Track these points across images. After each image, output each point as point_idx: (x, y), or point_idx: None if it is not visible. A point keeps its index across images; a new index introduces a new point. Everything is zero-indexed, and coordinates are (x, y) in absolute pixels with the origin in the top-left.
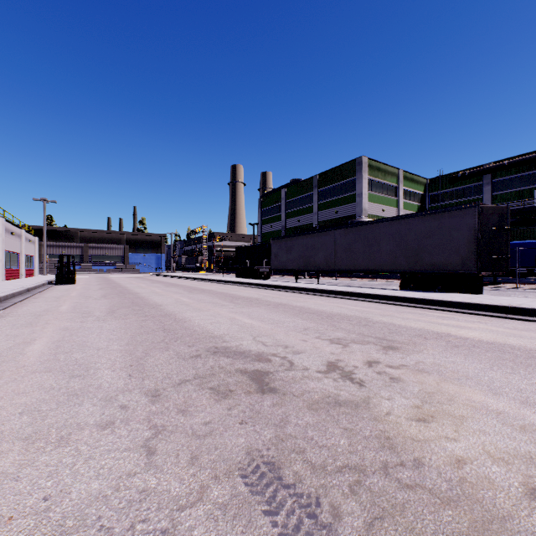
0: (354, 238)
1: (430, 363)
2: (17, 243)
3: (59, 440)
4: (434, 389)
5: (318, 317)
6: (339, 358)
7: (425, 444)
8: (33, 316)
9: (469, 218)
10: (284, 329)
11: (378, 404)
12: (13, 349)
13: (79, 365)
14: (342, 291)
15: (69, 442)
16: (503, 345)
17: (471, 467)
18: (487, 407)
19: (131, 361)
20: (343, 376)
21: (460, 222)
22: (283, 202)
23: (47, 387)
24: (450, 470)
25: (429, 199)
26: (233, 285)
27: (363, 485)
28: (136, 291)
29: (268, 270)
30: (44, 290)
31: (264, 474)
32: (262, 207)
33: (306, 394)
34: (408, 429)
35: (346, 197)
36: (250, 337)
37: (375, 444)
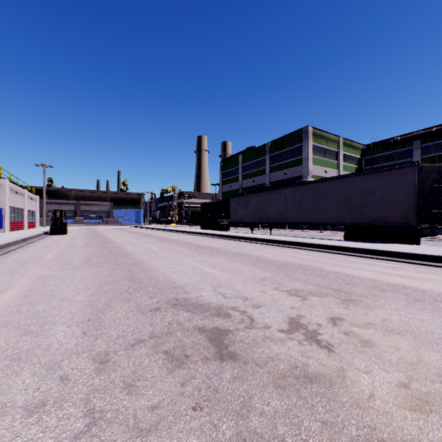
0: (303, 195)
1: (398, 322)
2: (20, 200)
3: None
4: (414, 358)
5: (274, 267)
6: (300, 314)
7: None
8: (19, 263)
9: (409, 176)
10: (242, 279)
11: (355, 379)
12: None
13: (37, 319)
14: (293, 242)
15: None
16: None
17: None
18: None
19: (90, 314)
20: (308, 337)
21: (400, 179)
22: (240, 165)
23: None
24: None
25: (365, 162)
26: (197, 235)
27: None
28: (115, 240)
29: (227, 223)
30: (39, 239)
31: None
32: (223, 170)
33: (270, 363)
34: (404, 425)
35: (294, 160)
36: (210, 288)
37: None
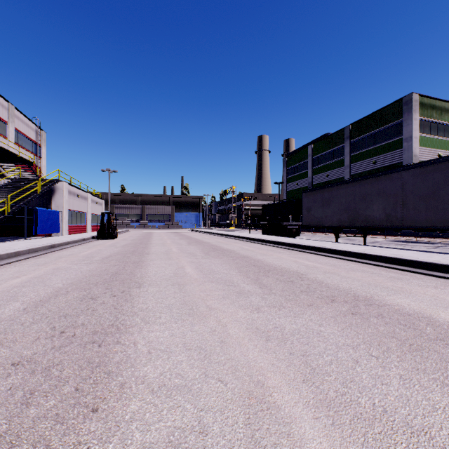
0: (444, 178)
1: None
2: (83, 204)
3: None
4: None
5: None
6: None
7: None
8: None
9: None
10: None
11: None
12: None
13: None
14: None
15: None
16: None
17: None
18: None
19: None
20: None
21: None
22: (309, 158)
23: None
24: None
25: None
26: (259, 243)
27: None
28: (151, 249)
29: (297, 227)
30: (75, 245)
31: None
32: (287, 166)
33: None
34: None
35: (387, 144)
36: None
37: None
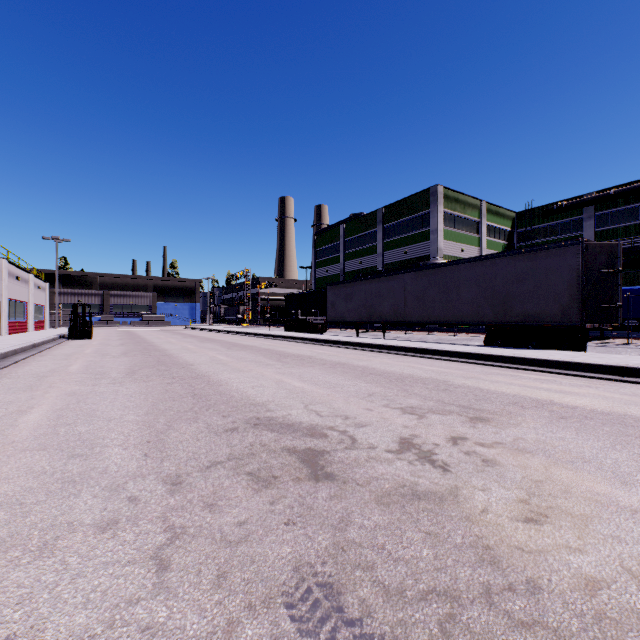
0: (428, 283)
1: (533, 440)
2: (23, 290)
3: (42, 547)
4: (542, 476)
5: (386, 380)
6: (414, 433)
7: (539, 557)
8: (36, 377)
9: (571, 257)
10: (343, 395)
11: (469, 496)
12: (3, 420)
13: (82, 441)
14: (413, 348)
15: (55, 551)
16: (624, 416)
17: (610, 594)
18: (617, 502)
19: (148, 436)
20: (421, 457)
21: (559, 263)
22: (341, 240)
23: (37, 471)
24: (581, 598)
25: (517, 237)
26: (281, 340)
27: (458, 621)
28: (163, 347)
29: (323, 323)
30: (54, 346)
31: (318, 602)
32: (316, 247)
33: (373, 483)
34: (513, 534)
35: (417, 234)
36: (301, 405)
37: (471, 556)
